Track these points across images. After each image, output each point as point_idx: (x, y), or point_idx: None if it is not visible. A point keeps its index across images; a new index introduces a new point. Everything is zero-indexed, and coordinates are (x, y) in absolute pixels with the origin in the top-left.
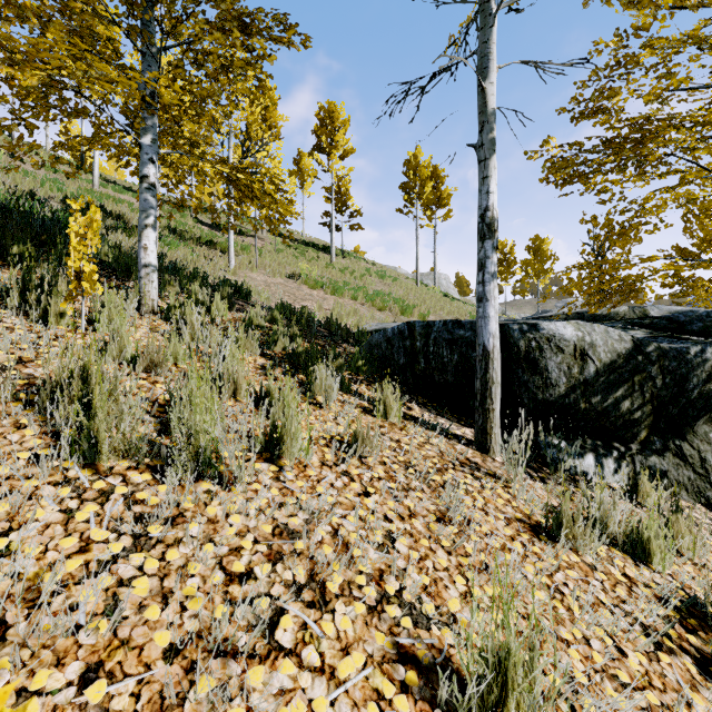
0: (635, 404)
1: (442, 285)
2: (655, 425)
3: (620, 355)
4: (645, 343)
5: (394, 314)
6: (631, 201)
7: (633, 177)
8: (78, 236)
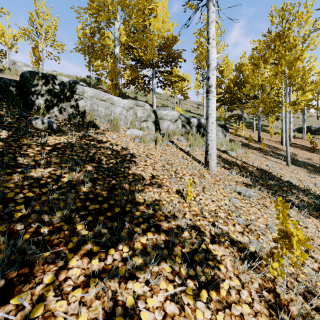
0: None
1: None
2: None
3: (319, 127)
4: None
5: None
6: None
7: None
8: None
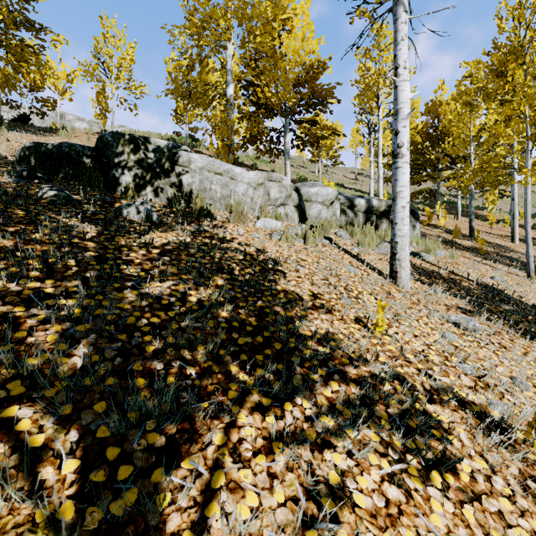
0: None
1: None
2: None
3: None
4: None
5: None
6: None
7: None
8: None
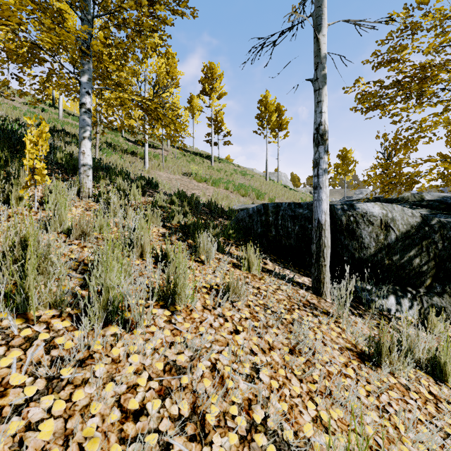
0: (423, 260)
1: (282, 180)
2: (437, 275)
3: (412, 226)
4: (430, 218)
5: (252, 198)
6: (413, 122)
7: (414, 106)
8: (31, 143)
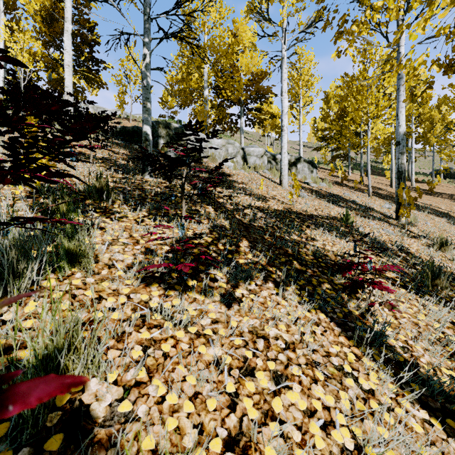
0: None
1: None
2: None
3: None
4: None
5: None
6: None
7: None
8: None
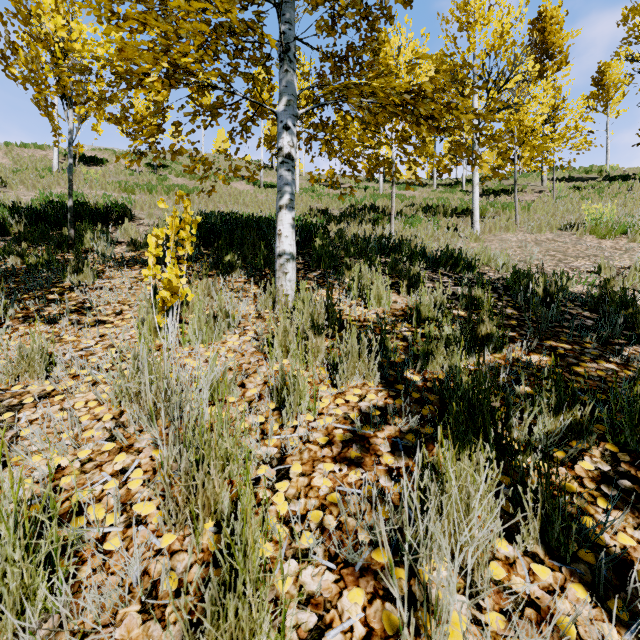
0: None
1: None
2: None
3: None
4: None
5: None
6: None
7: None
8: (159, 239)
